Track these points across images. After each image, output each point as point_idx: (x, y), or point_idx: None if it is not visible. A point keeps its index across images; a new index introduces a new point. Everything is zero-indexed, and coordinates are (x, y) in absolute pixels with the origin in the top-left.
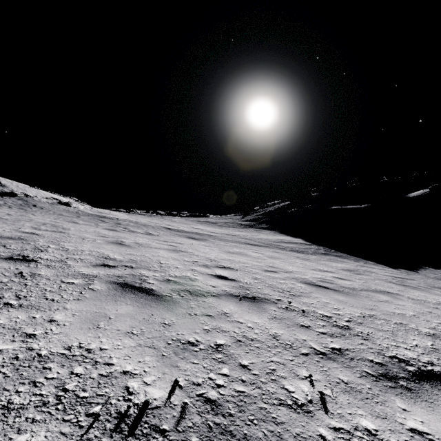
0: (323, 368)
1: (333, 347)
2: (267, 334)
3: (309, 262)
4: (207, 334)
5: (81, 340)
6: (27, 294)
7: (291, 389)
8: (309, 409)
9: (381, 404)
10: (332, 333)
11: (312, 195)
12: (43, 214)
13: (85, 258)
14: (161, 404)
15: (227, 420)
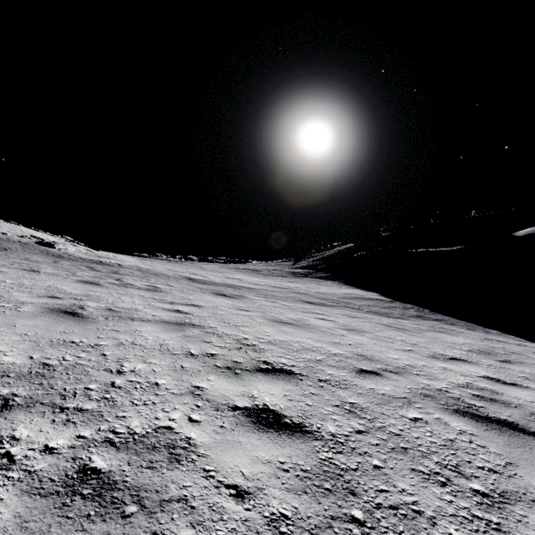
0: None
1: None
2: None
3: (411, 336)
4: None
5: None
6: None
7: None
8: None
9: None
10: None
11: (382, 235)
12: None
13: None
14: None
15: None
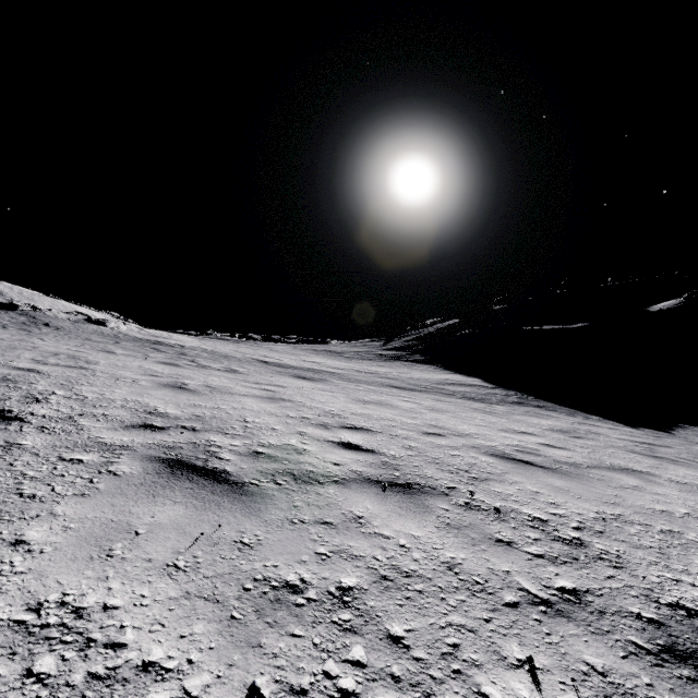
0: (551, 637)
1: (561, 587)
2: (435, 561)
3: (495, 417)
4: (322, 565)
5: (68, 586)
6: None
7: (495, 696)
8: None
9: None
10: (554, 554)
11: (495, 308)
12: (59, 338)
13: (113, 413)
14: None
15: None
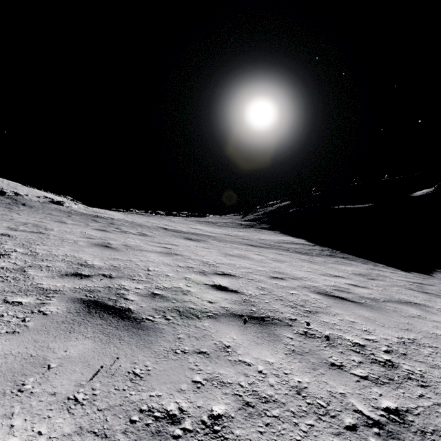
0: None
1: (386, 407)
2: (287, 386)
3: (317, 265)
4: (197, 393)
5: None
6: None
7: None
8: None
9: None
10: (375, 376)
11: (313, 194)
12: (30, 213)
13: (54, 265)
14: None
15: None
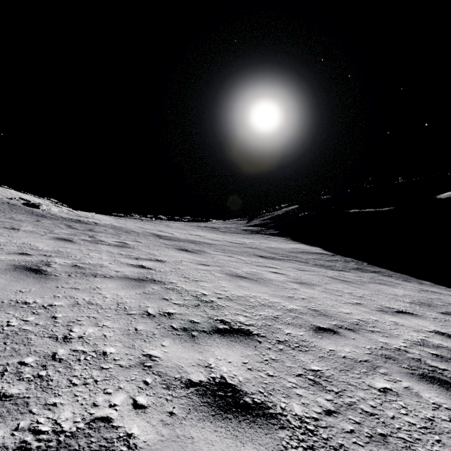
0: None
1: None
2: None
3: (357, 288)
4: None
5: None
6: None
7: None
8: None
9: None
10: None
11: (323, 198)
12: None
13: None
14: None
15: None
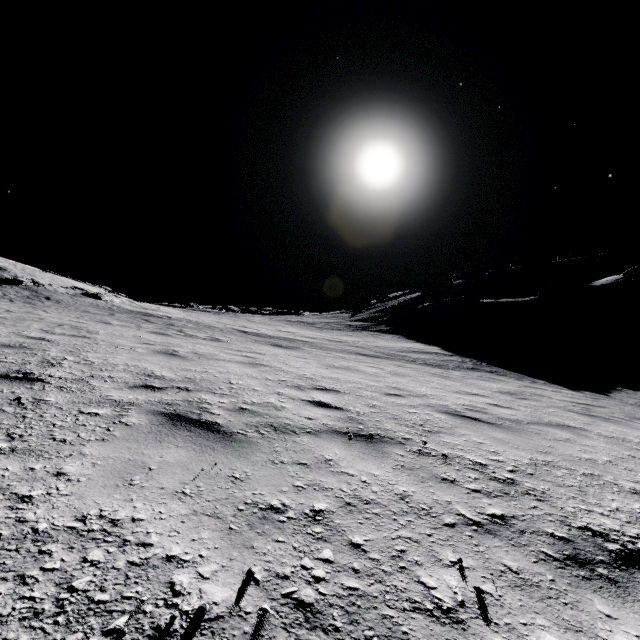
0: (479, 547)
1: (492, 513)
2: (390, 493)
3: (451, 381)
4: (299, 494)
5: (103, 504)
6: (25, 432)
7: (431, 584)
8: (460, 617)
9: (572, 607)
10: (489, 490)
11: (453, 283)
12: (60, 311)
13: (117, 375)
14: (225, 612)
15: (331, 639)
